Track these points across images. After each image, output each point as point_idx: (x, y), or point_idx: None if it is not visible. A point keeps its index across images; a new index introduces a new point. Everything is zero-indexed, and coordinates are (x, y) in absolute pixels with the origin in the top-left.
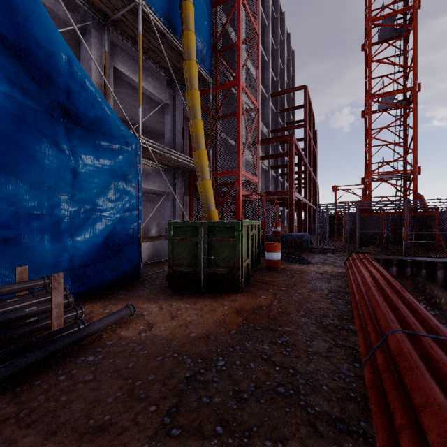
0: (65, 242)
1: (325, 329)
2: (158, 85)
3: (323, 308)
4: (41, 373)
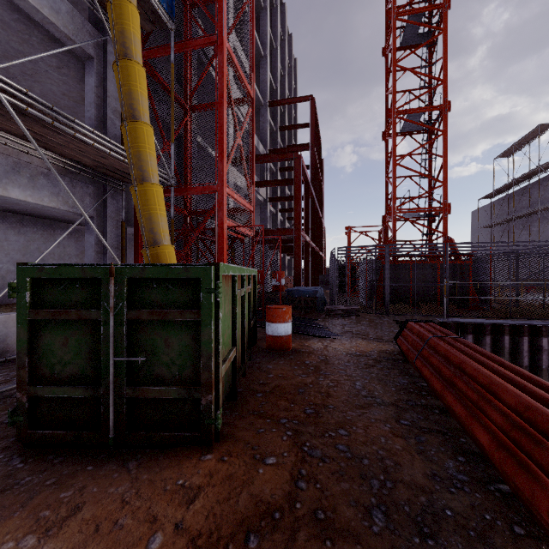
0: None
1: None
2: (64, 10)
3: (417, 480)
4: None
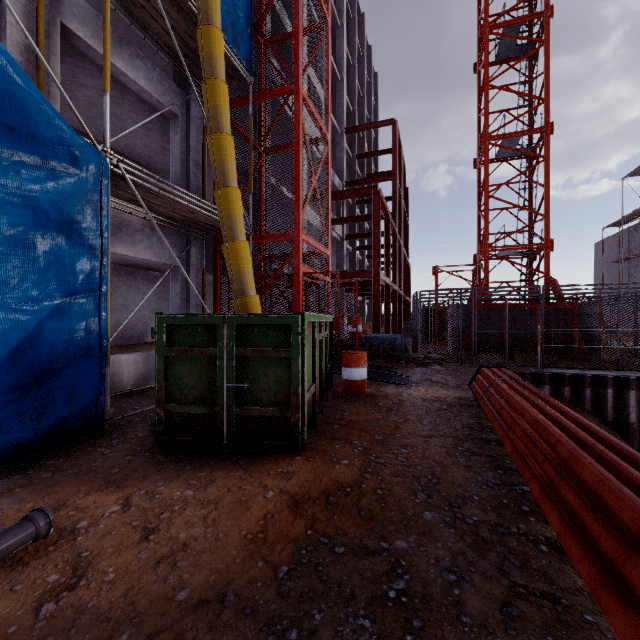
0: None
1: (475, 537)
2: (156, 77)
3: (457, 480)
4: None
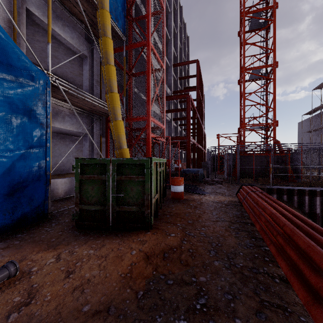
0: None
1: (241, 275)
2: (75, 37)
3: (231, 244)
4: None
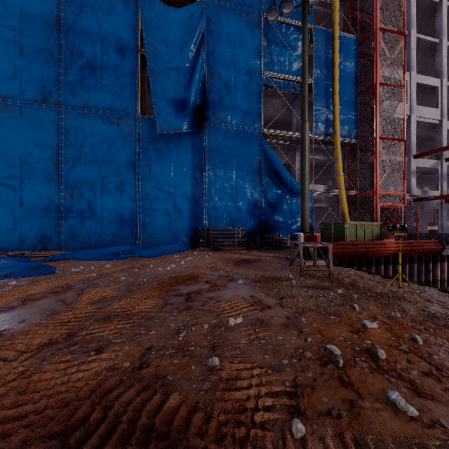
0: (289, 228)
1: None
2: (327, 153)
3: None
4: (287, 250)
